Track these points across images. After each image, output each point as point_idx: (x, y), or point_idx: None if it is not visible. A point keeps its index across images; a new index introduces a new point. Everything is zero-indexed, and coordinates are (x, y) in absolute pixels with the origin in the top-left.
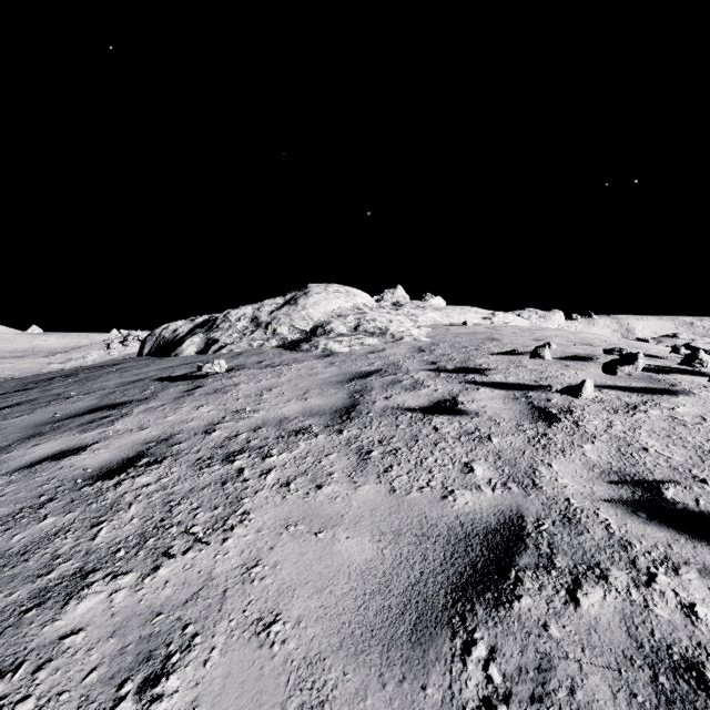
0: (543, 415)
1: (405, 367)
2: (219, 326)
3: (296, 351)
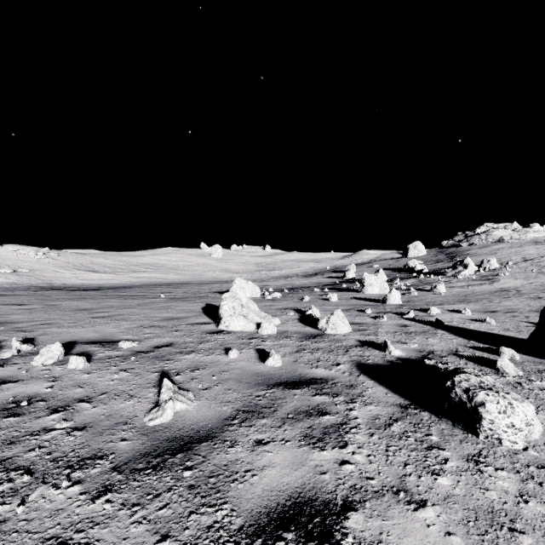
0: (542, 243)
1: (526, 242)
2: (470, 240)
3: (499, 243)
